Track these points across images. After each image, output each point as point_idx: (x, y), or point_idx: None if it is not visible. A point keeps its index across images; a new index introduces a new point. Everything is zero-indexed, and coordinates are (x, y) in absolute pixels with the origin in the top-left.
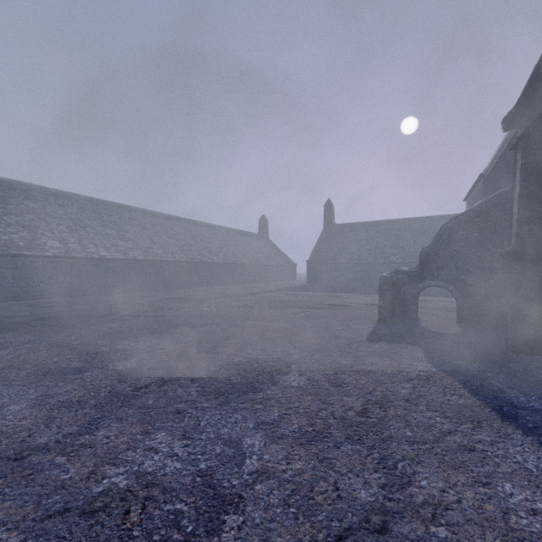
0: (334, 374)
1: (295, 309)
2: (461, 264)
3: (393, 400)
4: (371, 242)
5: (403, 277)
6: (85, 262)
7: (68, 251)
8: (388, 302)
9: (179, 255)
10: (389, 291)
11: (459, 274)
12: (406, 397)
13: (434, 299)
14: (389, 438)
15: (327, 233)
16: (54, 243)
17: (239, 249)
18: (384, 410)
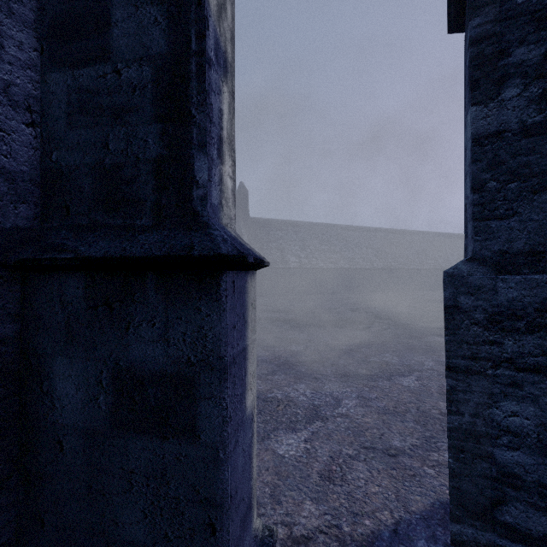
0: None
1: None
2: None
3: None
4: None
5: None
6: (310, 271)
7: (301, 264)
8: None
9: (376, 263)
10: None
11: None
12: None
13: None
14: None
15: None
16: (293, 259)
17: (438, 253)
18: None
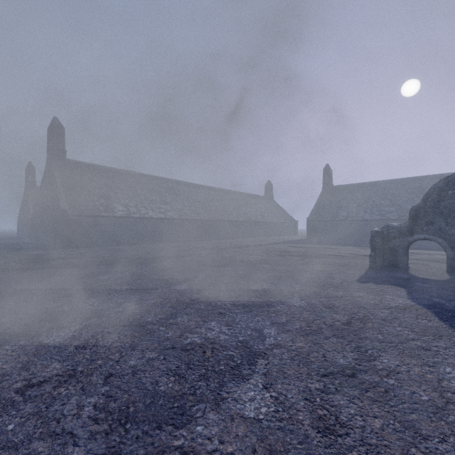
0: (327, 301)
1: (296, 257)
2: (450, 220)
3: (372, 318)
4: (367, 201)
5: (393, 231)
6: (139, 220)
7: (129, 213)
8: (378, 252)
9: (203, 214)
10: (380, 243)
11: (448, 229)
12: (383, 318)
13: (430, 252)
14: (364, 338)
15: (325, 194)
16: (120, 207)
17: (249, 209)
18: (364, 323)
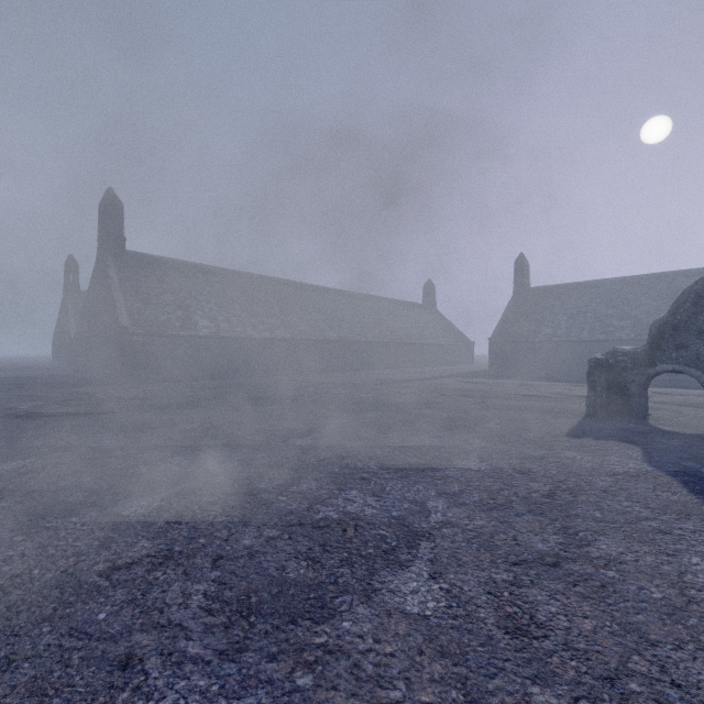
0: (520, 464)
1: (473, 399)
2: None
3: (587, 489)
4: (585, 311)
5: (624, 359)
6: (233, 342)
7: (218, 331)
8: (600, 392)
9: (328, 333)
10: (603, 378)
11: None
12: (603, 488)
13: (684, 392)
14: (574, 515)
15: (518, 300)
16: (205, 322)
17: (398, 324)
18: (574, 496)
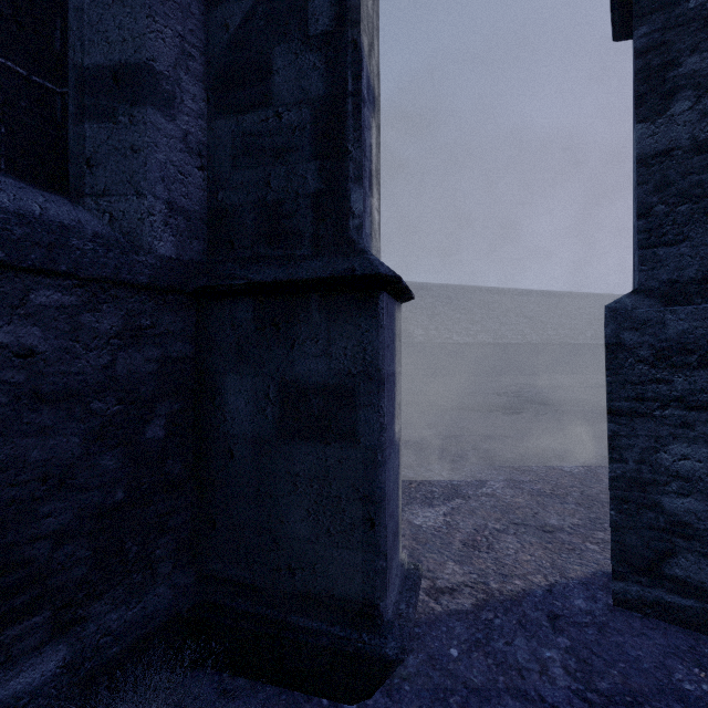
0: None
1: None
2: None
3: None
4: None
5: None
6: (441, 346)
7: (429, 338)
8: None
9: (530, 336)
10: None
11: None
12: None
13: None
14: None
15: None
16: (419, 331)
17: None
18: None
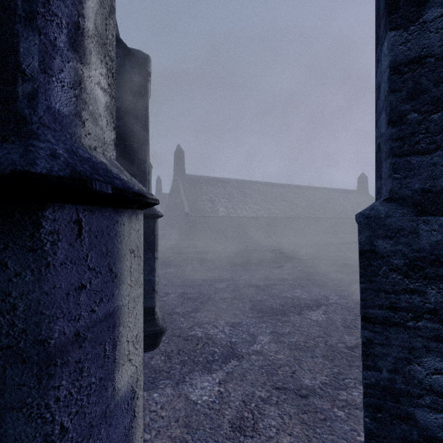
0: None
1: None
2: None
3: None
4: None
5: None
6: (236, 219)
7: (228, 213)
8: None
9: (289, 212)
10: None
11: None
12: None
13: None
14: None
15: None
16: (222, 209)
17: (337, 205)
18: None
